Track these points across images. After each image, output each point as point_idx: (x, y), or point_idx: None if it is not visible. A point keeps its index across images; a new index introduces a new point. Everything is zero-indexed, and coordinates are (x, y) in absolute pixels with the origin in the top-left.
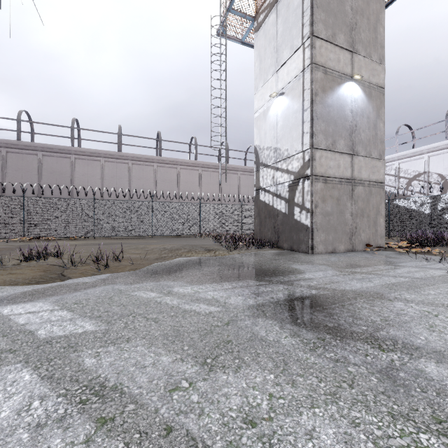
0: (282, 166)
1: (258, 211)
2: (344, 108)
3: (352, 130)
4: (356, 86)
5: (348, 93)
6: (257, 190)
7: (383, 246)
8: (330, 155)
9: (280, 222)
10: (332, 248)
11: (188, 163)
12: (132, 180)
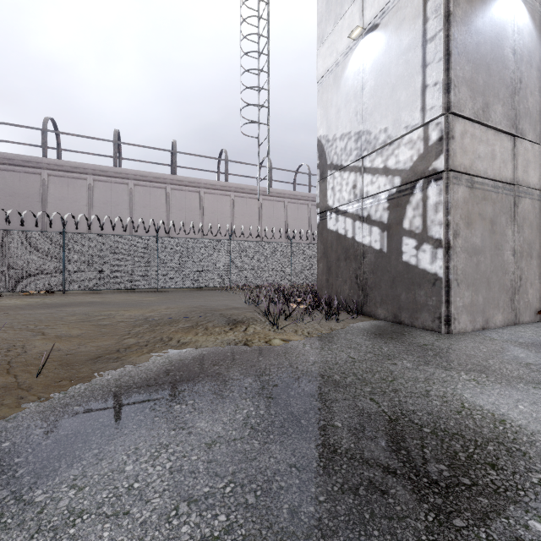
0: (373, 162)
1: (324, 249)
2: (501, 41)
3: (514, 88)
4: (521, 4)
5: (509, 15)
6: (323, 212)
7: None
8: (478, 131)
9: (369, 267)
10: (482, 319)
11: (215, 185)
12: (134, 208)
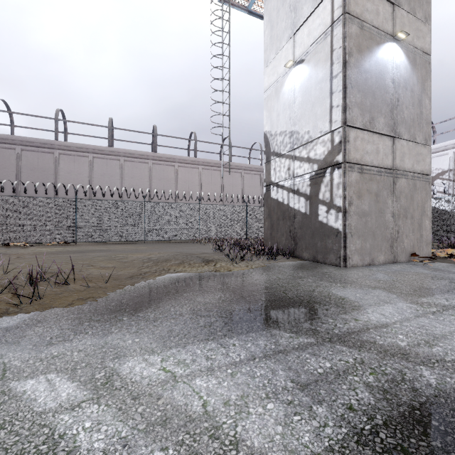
0: (301, 153)
1: (269, 212)
2: (383, 75)
3: (393, 105)
4: (398, 49)
5: (389, 57)
6: (268, 185)
7: (429, 255)
8: (366, 136)
9: (298, 224)
10: (369, 258)
11: (187, 160)
12: (124, 178)
